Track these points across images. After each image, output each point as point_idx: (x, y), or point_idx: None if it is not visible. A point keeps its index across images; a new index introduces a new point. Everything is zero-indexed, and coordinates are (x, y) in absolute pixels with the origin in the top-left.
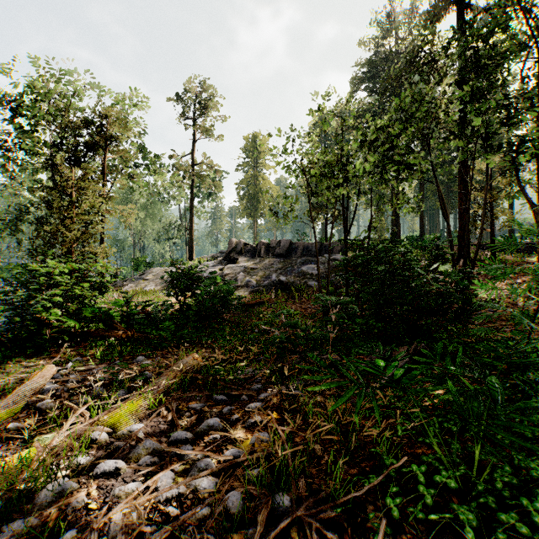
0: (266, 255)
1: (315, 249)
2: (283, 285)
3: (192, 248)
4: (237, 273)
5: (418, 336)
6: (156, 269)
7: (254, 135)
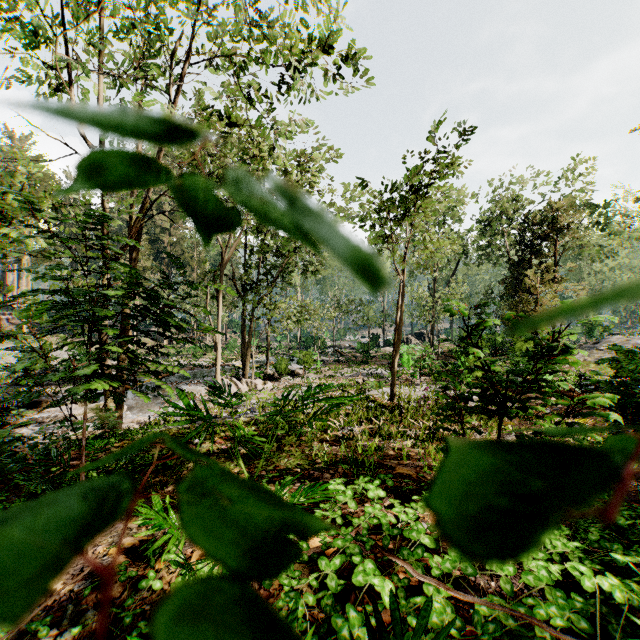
0: None
1: None
2: None
3: None
4: None
5: None
6: (613, 337)
7: None
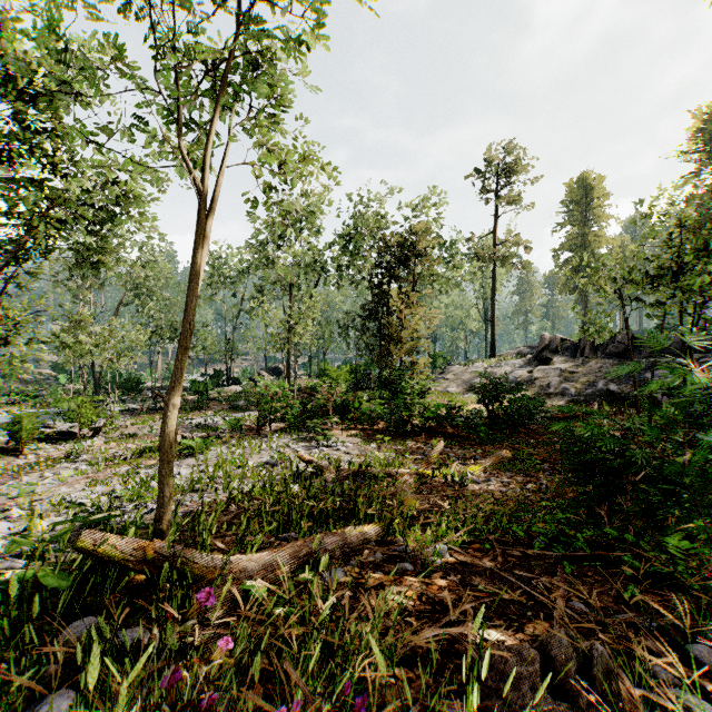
0: (592, 354)
1: (675, 346)
2: (613, 395)
3: (494, 342)
4: (549, 377)
5: None
6: (455, 367)
7: (582, 177)
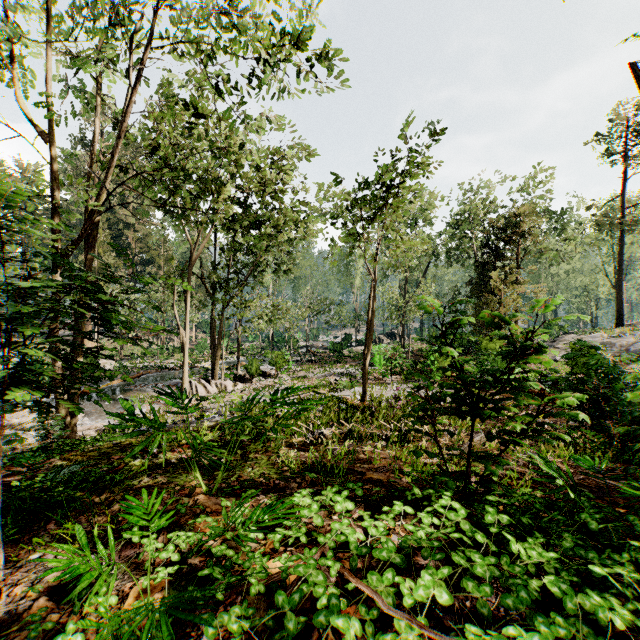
0: None
1: None
2: None
3: (620, 310)
4: None
5: None
6: (568, 336)
7: None
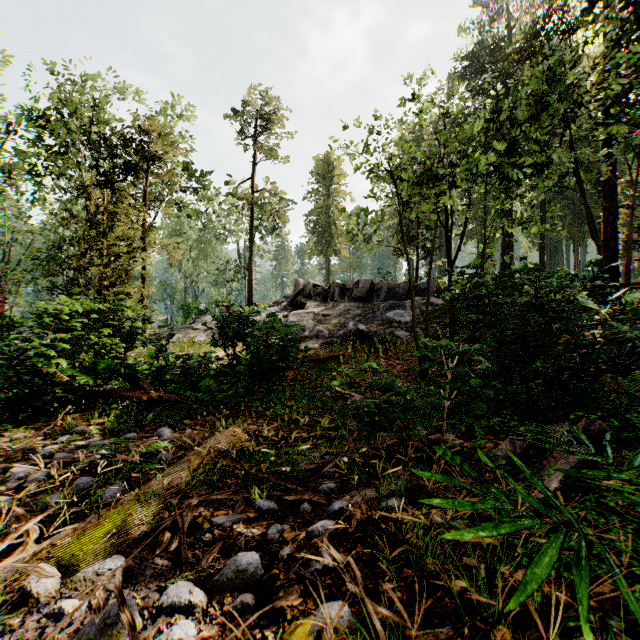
0: (341, 299)
1: (403, 291)
2: (362, 335)
3: (251, 291)
4: (304, 321)
5: (575, 406)
6: (208, 316)
7: (326, 155)
